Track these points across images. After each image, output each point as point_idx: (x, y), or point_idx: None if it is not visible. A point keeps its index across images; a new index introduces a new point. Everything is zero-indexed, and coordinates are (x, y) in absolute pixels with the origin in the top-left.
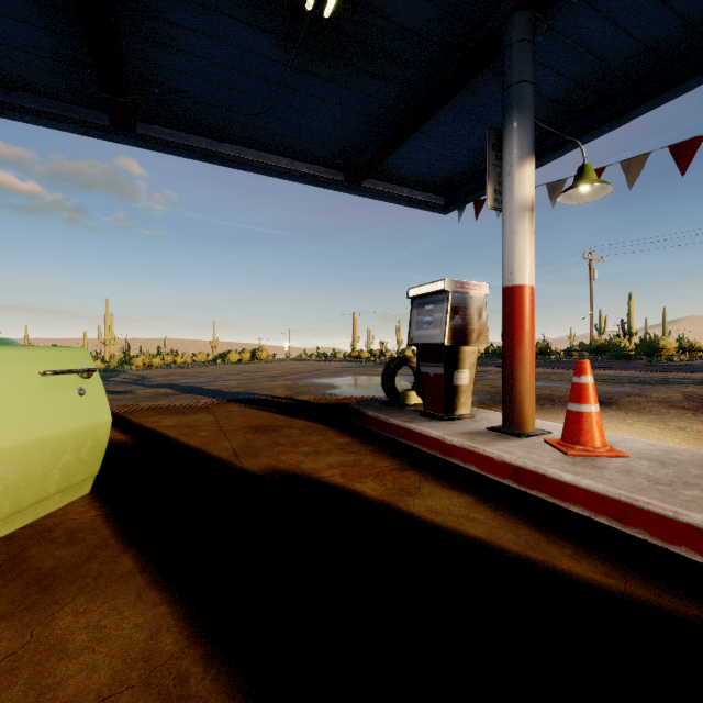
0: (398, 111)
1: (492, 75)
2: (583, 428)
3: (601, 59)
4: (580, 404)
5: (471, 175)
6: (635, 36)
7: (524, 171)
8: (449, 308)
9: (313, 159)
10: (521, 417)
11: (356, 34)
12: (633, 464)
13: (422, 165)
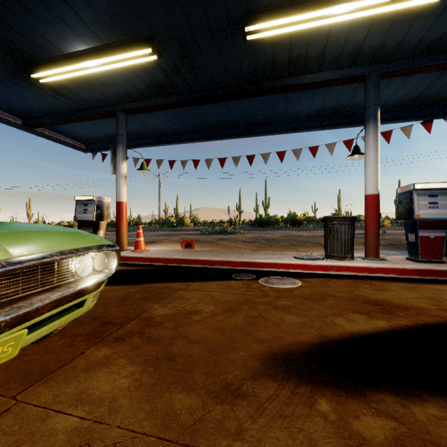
0: (66, 111)
1: (112, 117)
2: (139, 245)
3: (149, 127)
4: (139, 238)
5: (101, 141)
6: (158, 126)
7: (123, 165)
8: (96, 206)
9: (0, 108)
10: (122, 245)
11: (52, 86)
12: (150, 252)
13: (75, 130)
